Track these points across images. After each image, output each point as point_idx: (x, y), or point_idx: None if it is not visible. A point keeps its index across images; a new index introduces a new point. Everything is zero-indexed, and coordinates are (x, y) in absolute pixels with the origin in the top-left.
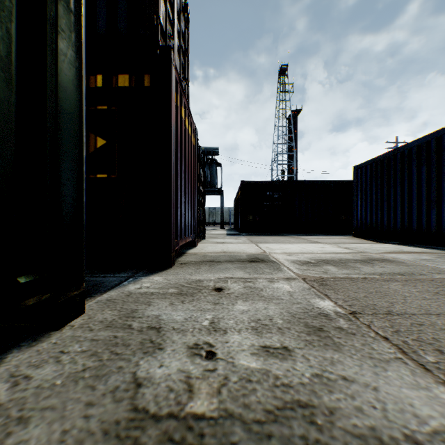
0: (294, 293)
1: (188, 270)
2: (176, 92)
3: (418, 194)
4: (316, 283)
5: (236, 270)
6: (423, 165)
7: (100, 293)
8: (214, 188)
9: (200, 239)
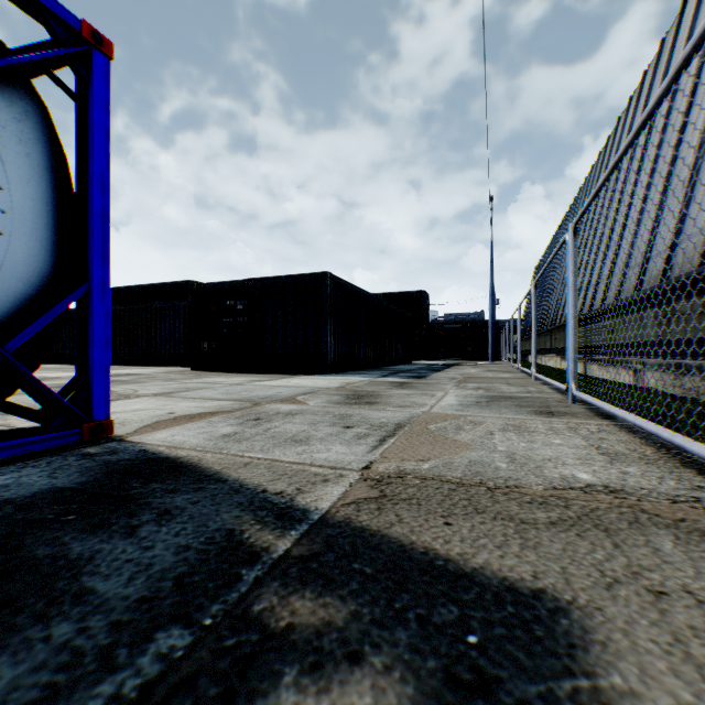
0: None
1: None
2: None
3: None
4: None
5: None
6: None
7: None
8: None
9: None
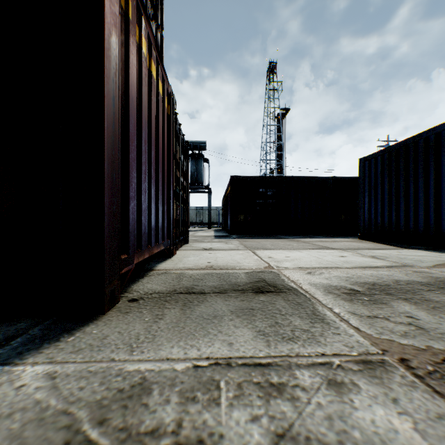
0: None
1: (132, 327)
2: None
3: None
4: None
5: (234, 321)
6: None
7: None
8: (201, 185)
9: (181, 244)
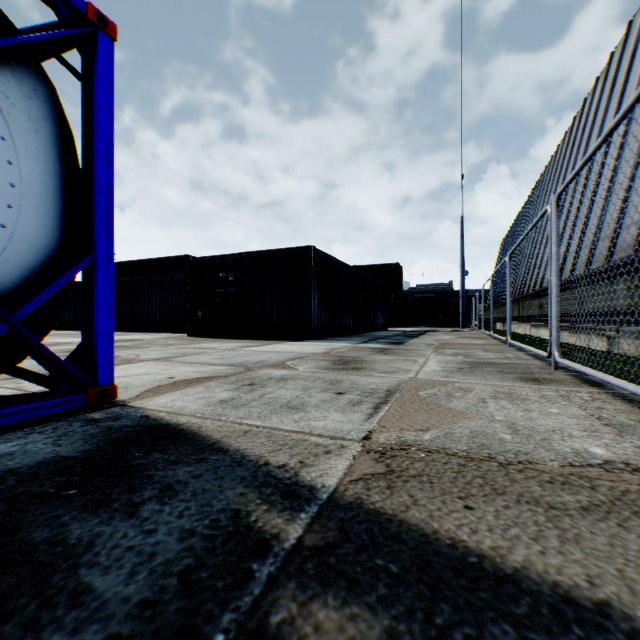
0: None
1: None
2: None
3: None
4: None
5: None
6: None
7: None
8: None
9: None
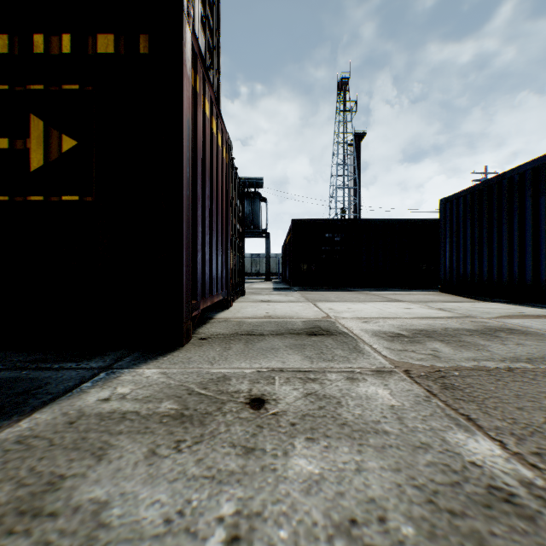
0: (404, 413)
1: (208, 353)
2: (194, 70)
3: (534, 234)
4: (432, 383)
5: (288, 351)
6: (542, 195)
7: (20, 414)
8: (257, 229)
9: (237, 296)
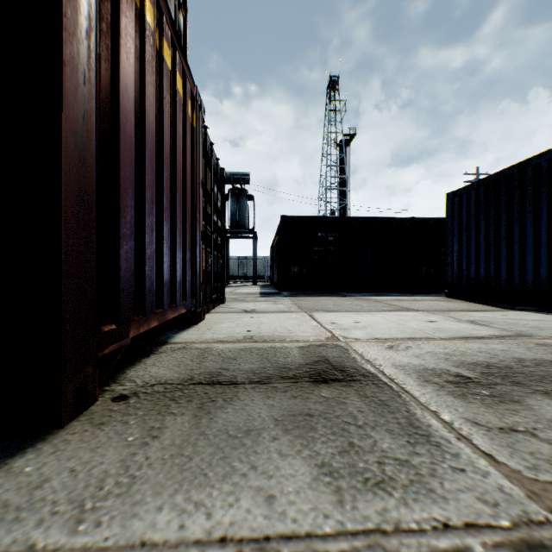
0: None
1: (100, 457)
2: None
3: None
4: None
5: (279, 442)
6: None
7: None
8: (244, 228)
9: (214, 304)
